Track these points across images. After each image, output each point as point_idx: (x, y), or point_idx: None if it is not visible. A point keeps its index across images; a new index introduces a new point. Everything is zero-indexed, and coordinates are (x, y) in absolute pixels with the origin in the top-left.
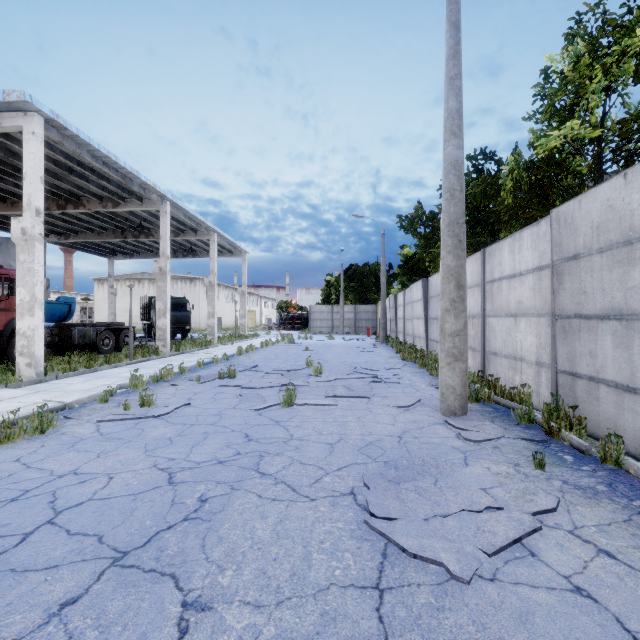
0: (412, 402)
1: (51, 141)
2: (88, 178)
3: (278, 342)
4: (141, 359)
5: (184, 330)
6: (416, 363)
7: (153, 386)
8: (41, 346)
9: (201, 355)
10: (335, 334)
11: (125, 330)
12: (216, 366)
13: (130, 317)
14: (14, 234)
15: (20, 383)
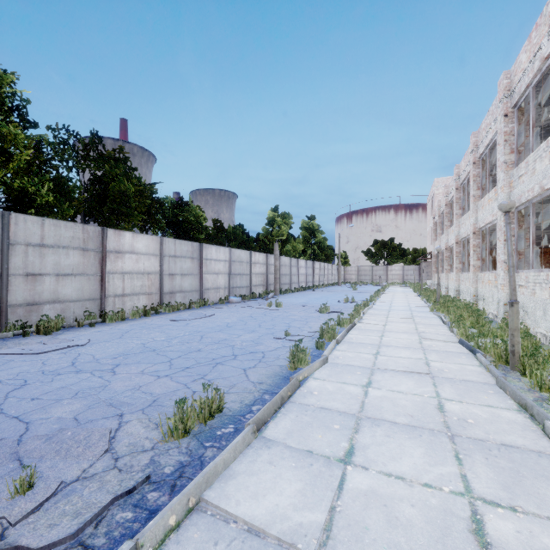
0: None
1: None
2: None
3: None
4: None
5: None
6: None
7: None
8: None
9: None
10: None
11: None
12: None
13: None
14: None
15: None
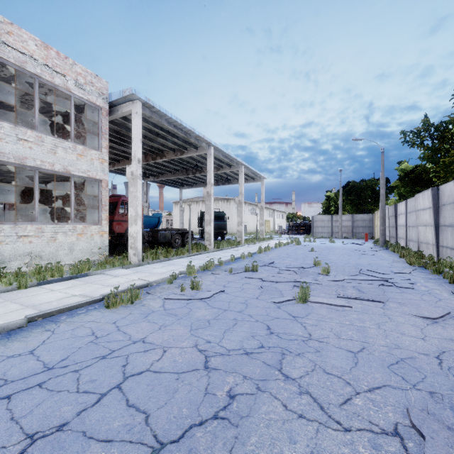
0: (440, 314)
1: (146, 117)
2: (166, 138)
3: (288, 244)
4: (195, 253)
5: (222, 234)
6: (426, 268)
7: (201, 273)
8: (140, 243)
9: (233, 252)
10: (334, 238)
11: (187, 233)
12: (243, 261)
13: (189, 225)
14: (128, 176)
15: (129, 265)
